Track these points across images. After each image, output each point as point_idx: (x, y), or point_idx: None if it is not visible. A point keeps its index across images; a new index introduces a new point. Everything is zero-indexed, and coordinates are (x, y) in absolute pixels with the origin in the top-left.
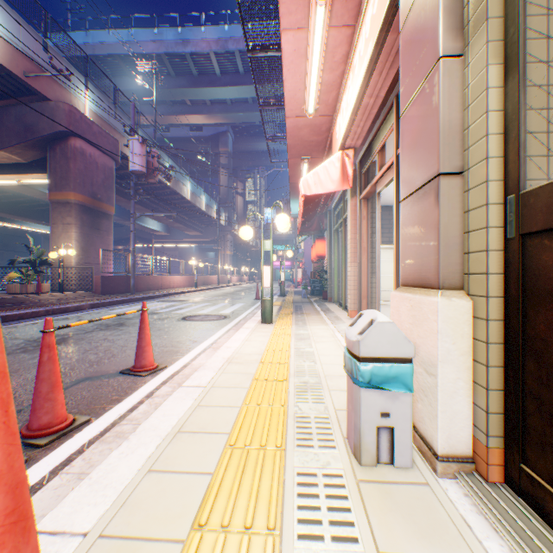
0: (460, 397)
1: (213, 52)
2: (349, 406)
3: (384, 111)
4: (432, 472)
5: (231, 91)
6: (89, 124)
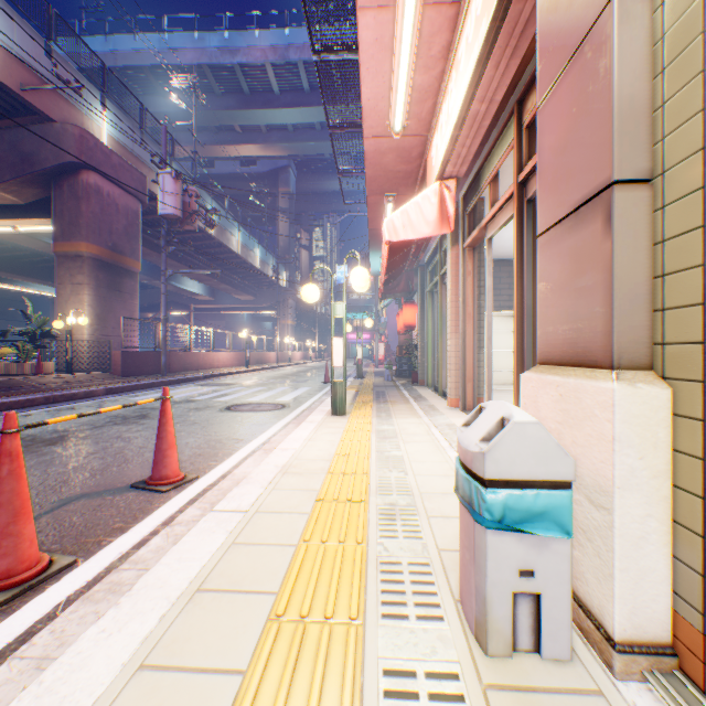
0: (651, 547)
1: (270, 63)
2: (465, 554)
3: (499, 125)
4: (604, 668)
5: (293, 113)
6: (107, 154)
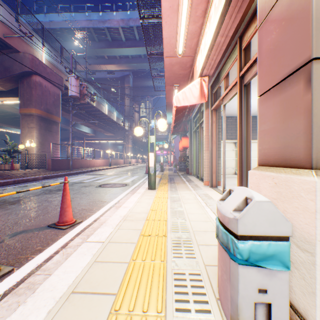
0: None
1: (121, 27)
2: (223, 275)
3: (230, 49)
4: None
5: (131, 50)
6: (44, 67)
